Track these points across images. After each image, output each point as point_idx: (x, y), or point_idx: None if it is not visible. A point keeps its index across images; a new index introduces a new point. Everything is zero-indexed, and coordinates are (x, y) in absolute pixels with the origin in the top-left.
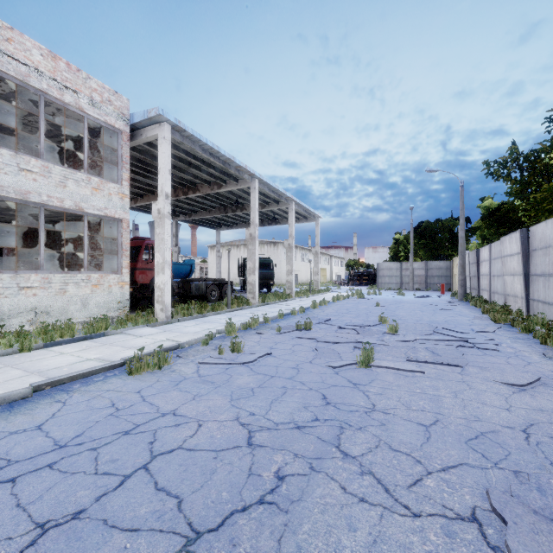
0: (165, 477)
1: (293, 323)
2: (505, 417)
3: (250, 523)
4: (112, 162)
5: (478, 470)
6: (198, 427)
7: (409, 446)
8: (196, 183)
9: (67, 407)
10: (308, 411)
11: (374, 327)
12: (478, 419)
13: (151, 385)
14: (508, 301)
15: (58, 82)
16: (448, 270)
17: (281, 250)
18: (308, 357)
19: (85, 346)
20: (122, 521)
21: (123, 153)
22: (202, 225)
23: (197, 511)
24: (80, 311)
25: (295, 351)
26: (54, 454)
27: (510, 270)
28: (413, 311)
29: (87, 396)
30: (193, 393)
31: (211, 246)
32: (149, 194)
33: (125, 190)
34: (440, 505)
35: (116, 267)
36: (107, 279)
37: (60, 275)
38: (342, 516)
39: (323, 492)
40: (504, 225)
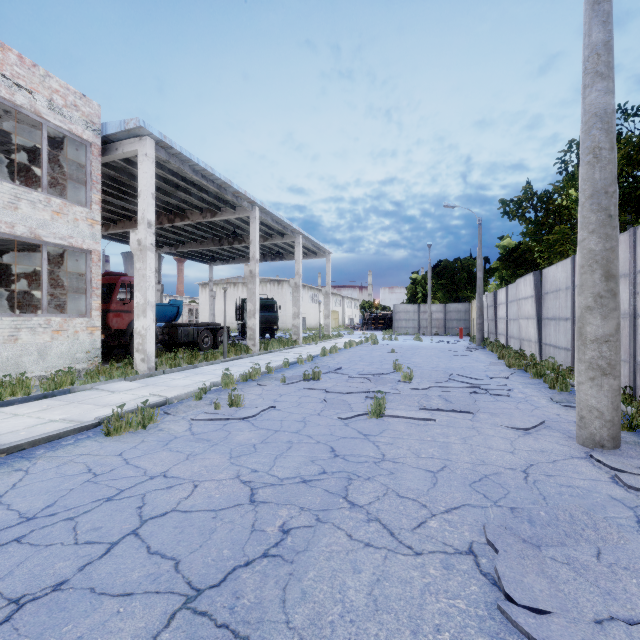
0: (158, 540)
1: (300, 373)
2: (508, 460)
3: (254, 576)
4: (79, 181)
5: (478, 509)
6: (193, 488)
7: (416, 492)
8: (185, 209)
9: (31, 476)
10: (315, 465)
11: (388, 375)
12: (483, 463)
13: (135, 447)
14: (523, 345)
15: (7, 78)
16: (467, 313)
17: (286, 289)
18: (317, 409)
19: (45, 405)
20: (112, 587)
21: (94, 170)
22: (192, 259)
23: (196, 570)
24: (37, 363)
25: (301, 403)
26: (20, 528)
27: (524, 313)
28: (429, 357)
29: (56, 462)
30: (186, 453)
31: (202, 284)
32: (124, 220)
33: (96, 215)
34: (441, 542)
35: (83, 309)
36: (72, 323)
37: (9, 318)
38: (347, 561)
39: (329, 540)
40: (520, 266)
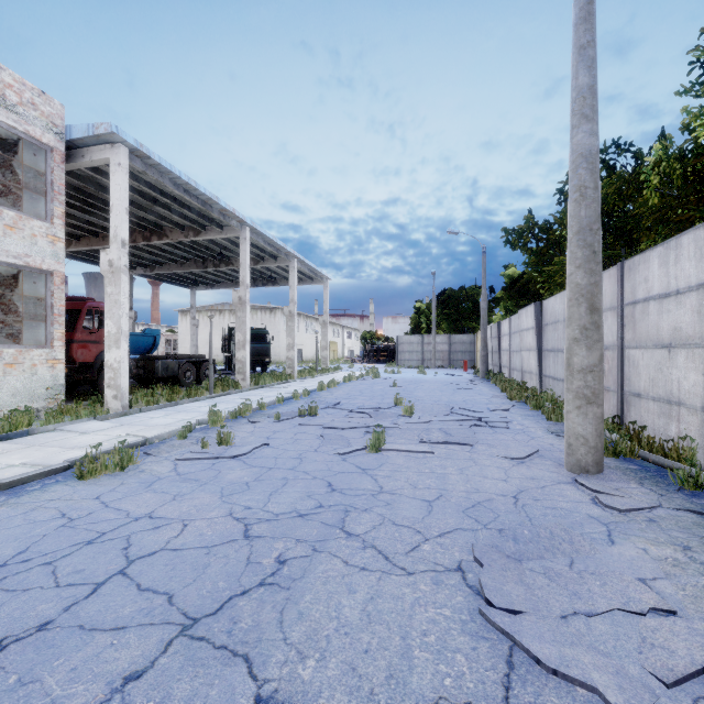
0: (149, 578)
1: (295, 409)
2: (501, 487)
3: (250, 603)
4: (37, 191)
5: (469, 532)
6: (183, 527)
7: (412, 520)
8: (163, 226)
9: None
10: (311, 499)
11: (389, 409)
12: (477, 491)
13: (114, 489)
14: (525, 378)
15: None
16: (472, 344)
17: (279, 318)
18: (313, 445)
19: None
20: (103, 623)
21: (55, 179)
22: (170, 283)
23: (191, 601)
24: None
25: (297, 440)
26: None
27: (526, 345)
28: (432, 391)
29: (22, 508)
30: (172, 493)
31: (182, 311)
32: (89, 236)
33: (58, 231)
34: (432, 562)
35: (42, 339)
36: (29, 356)
37: None
38: (343, 584)
39: (326, 567)
40: (524, 296)
